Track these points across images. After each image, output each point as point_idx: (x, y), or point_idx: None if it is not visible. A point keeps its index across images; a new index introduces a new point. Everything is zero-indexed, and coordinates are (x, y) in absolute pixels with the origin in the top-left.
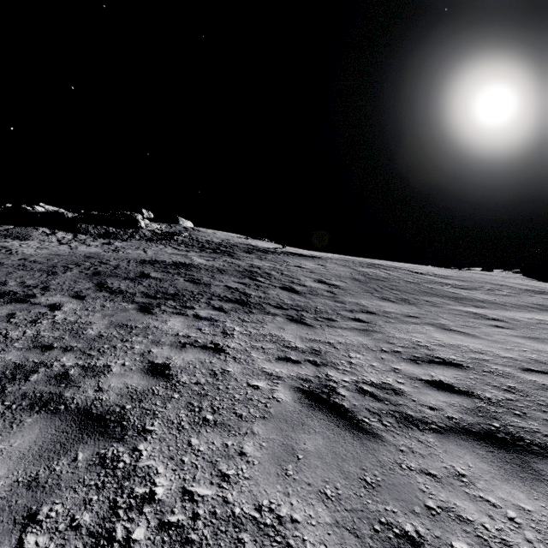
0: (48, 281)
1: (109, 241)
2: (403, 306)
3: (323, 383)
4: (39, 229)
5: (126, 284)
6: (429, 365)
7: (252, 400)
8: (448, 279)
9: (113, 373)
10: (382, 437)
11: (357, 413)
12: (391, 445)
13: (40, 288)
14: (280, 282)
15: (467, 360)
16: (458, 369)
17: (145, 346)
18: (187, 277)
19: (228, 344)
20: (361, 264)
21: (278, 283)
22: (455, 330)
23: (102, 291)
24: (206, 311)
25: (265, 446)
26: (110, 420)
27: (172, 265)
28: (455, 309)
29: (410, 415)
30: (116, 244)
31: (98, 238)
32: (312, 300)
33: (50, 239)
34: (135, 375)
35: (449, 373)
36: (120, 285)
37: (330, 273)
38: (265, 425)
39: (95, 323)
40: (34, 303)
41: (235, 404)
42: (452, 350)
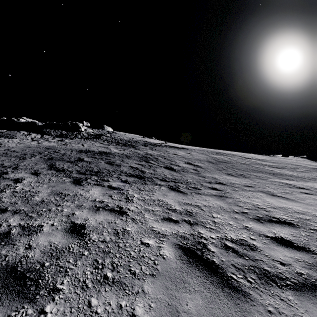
0: (18, 163)
1: (62, 139)
2: (242, 179)
3: (196, 240)
4: (21, 132)
5: (67, 165)
6: (269, 223)
7: (143, 257)
8: (265, 162)
9: (43, 232)
10: (250, 295)
11: (226, 270)
12: (260, 305)
13: (12, 167)
14: (164, 163)
15: (295, 219)
16: (291, 227)
17: (71, 209)
18: (106, 161)
19: (128, 207)
20: (212, 152)
21: (163, 164)
22: (279, 195)
23: (51, 170)
24: (116, 183)
25: (153, 307)
26: (29, 278)
27: (98, 153)
28: (274, 181)
29: (267, 271)
30: (66, 141)
31: (55, 137)
32: (184, 175)
33: (27, 138)
34: (59, 234)
35: (286, 231)
36: (63, 166)
37: (194, 158)
38: (153, 284)
39: (41, 192)
40: (5, 178)
41: (130, 261)
42: (282, 211)
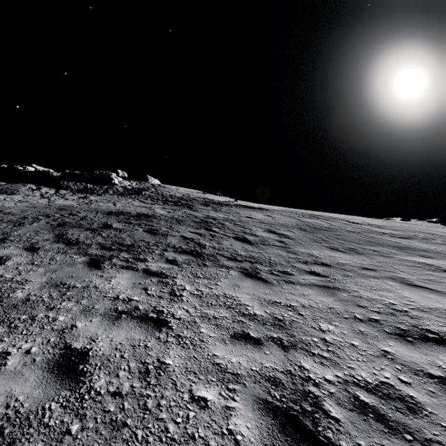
0: (10, 232)
1: (85, 195)
2: (354, 257)
3: (299, 387)
4: (27, 185)
5: (85, 235)
6: (426, 345)
7: (194, 439)
8: (383, 228)
9: (3, 371)
10: None
11: None
12: None
13: None
14: (233, 232)
15: None
16: None
17: (71, 317)
18: (146, 228)
19: (173, 312)
20: (304, 215)
21: (232, 233)
22: (421, 285)
23: (59, 242)
24: (158, 264)
25: None
26: None
27: (135, 217)
28: (405, 260)
29: None
30: (91, 198)
31: (76, 193)
32: (265, 251)
33: (35, 193)
34: (33, 375)
35: None
36: (79, 236)
37: (278, 223)
38: None
39: (31, 281)
40: None
41: None
42: (439, 318)
